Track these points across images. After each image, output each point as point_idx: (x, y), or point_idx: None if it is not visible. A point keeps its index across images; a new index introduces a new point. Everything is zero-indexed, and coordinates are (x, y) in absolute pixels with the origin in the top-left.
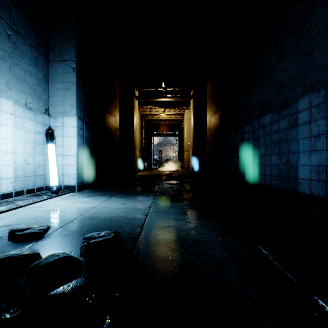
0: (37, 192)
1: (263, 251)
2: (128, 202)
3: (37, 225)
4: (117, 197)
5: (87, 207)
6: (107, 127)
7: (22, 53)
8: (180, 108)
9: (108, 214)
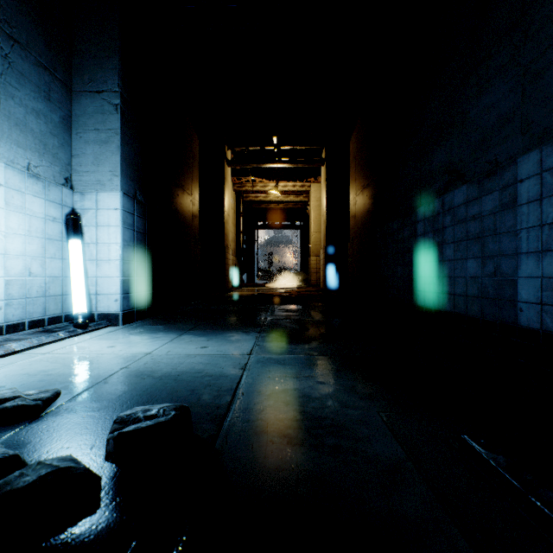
0: (49, 326)
1: (474, 446)
2: (211, 343)
3: (37, 388)
4: (191, 334)
5: (136, 354)
6: (177, 213)
7: (21, 76)
8: (304, 181)
9: (173, 368)
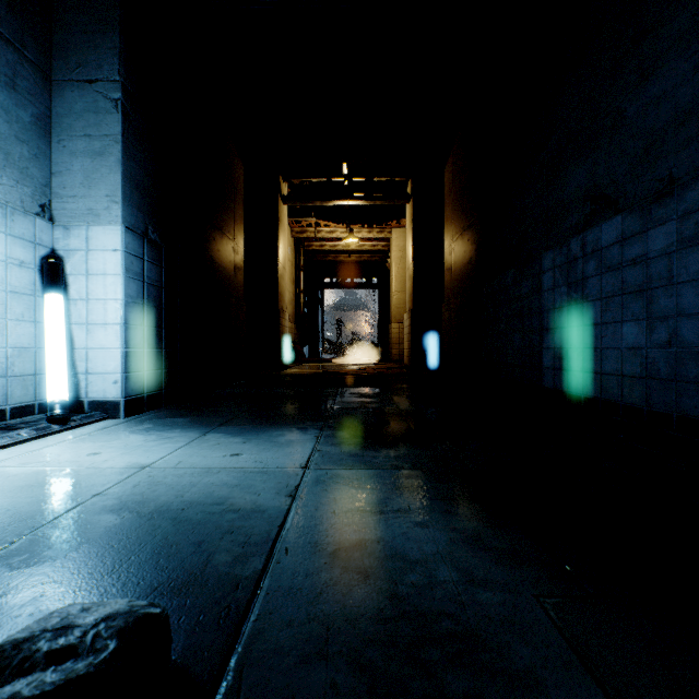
0: (11, 421)
1: None
2: (248, 448)
3: None
4: (222, 431)
5: (126, 467)
6: (214, 263)
7: None
8: (383, 225)
9: (177, 494)
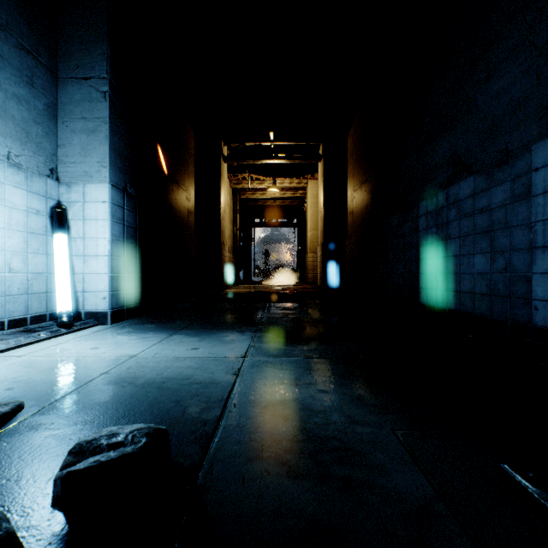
0: (31, 326)
1: (520, 480)
2: (203, 344)
3: None
4: (183, 333)
5: (120, 357)
6: (172, 209)
7: None
8: (301, 178)
9: (158, 373)
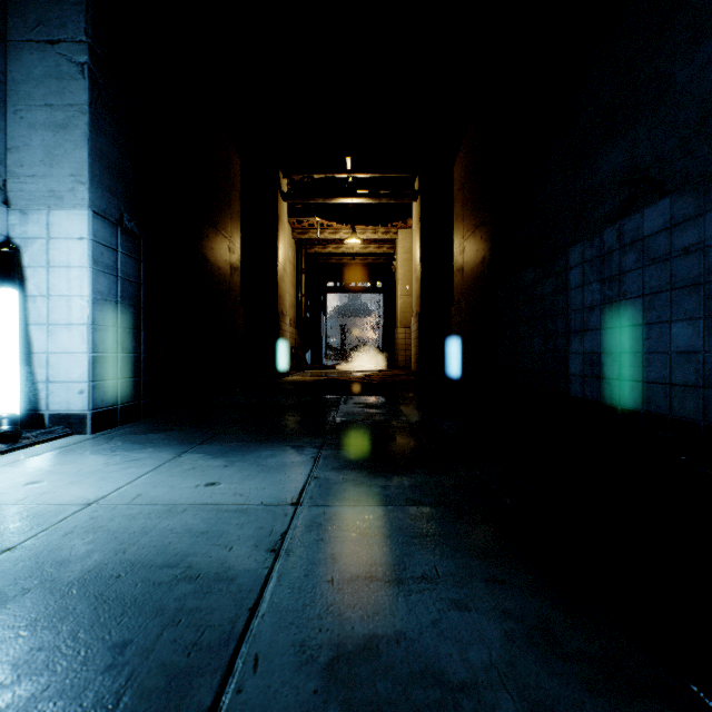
0: None
1: None
2: (229, 474)
3: None
4: (202, 451)
5: (67, 504)
6: (207, 262)
7: None
8: (388, 225)
9: (118, 549)
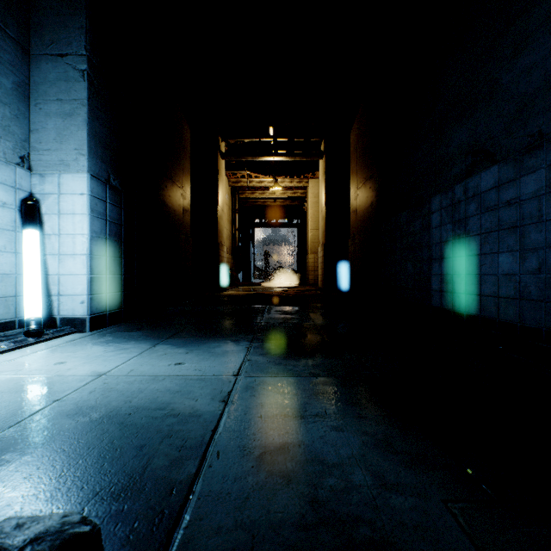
0: None
1: None
2: (190, 357)
3: None
4: (169, 343)
5: (86, 375)
6: (166, 206)
7: None
8: (301, 176)
9: (126, 400)
